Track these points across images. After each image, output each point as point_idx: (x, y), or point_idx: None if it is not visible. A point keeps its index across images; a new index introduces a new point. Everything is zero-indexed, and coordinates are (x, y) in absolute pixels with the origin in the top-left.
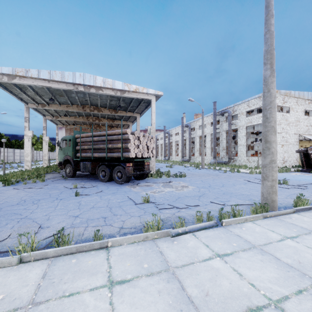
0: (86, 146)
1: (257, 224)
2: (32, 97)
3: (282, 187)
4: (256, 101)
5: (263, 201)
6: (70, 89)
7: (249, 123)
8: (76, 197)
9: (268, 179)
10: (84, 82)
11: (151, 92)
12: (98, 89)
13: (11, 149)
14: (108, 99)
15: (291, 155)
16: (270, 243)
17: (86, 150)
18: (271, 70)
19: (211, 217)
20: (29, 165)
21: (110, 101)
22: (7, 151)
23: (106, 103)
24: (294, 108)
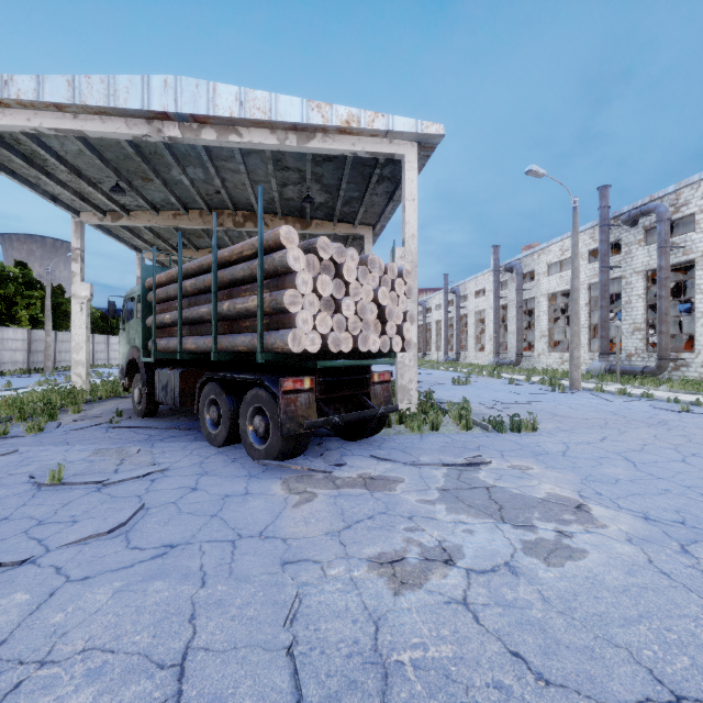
0: (168, 314)
1: None
2: (78, 189)
3: None
4: None
5: None
6: (141, 138)
7: None
8: None
9: None
10: (176, 105)
11: (403, 128)
12: (226, 130)
13: (103, 336)
14: (271, 175)
15: None
16: None
17: (171, 328)
18: None
19: None
20: (82, 373)
21: (281, 186)
22: (93, 340)
23: (272, 197)
24: None
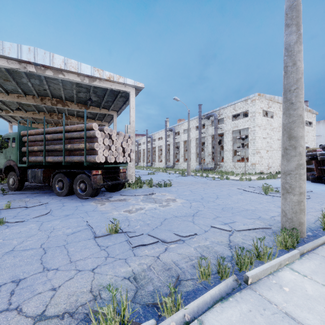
0: (36, 147)
1: (300, 274)
2: None
3: None
4: (242, 104)
5: (287, 224)
6: (14, 69)
7: (235, 127)
8: None
9: (294, 192)
10: (35, 59)
11: (130, 83)
12: (57, 72)
13: None
14: (74, 89)
15: (275, 161)
16: None
17: (36, 152)
18: (297, 34)
19: (227, 267)
20: None
21: (78, 92)
22: None
23: (72, 95)
24: (277, 113)
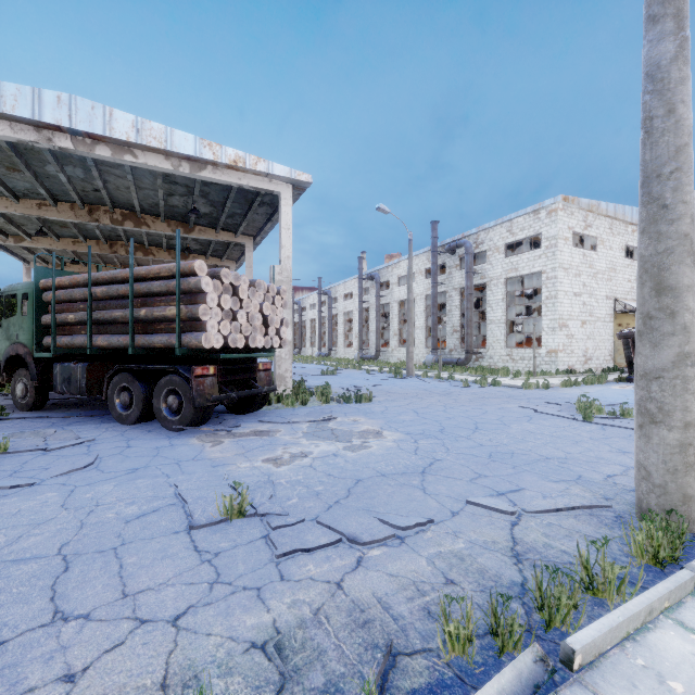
0: (72, 314)
1: None
2: None
3: (630, 429)
4: (528, 220)
5: (651, 498)
6: (26, 142)
7: (512, 270)
8: None
9: (671, 422)
10: (71, 121)
11: (281, 173)
12: (121, 150)
13: None
14: (159, 187)
15: (601, 344)
16: None
17: (72, 326)
18: (678, 38)
19: (516, 623)
20: None
21: (167, 195)
22: None
23: (156, 202)
24: (605, 240)
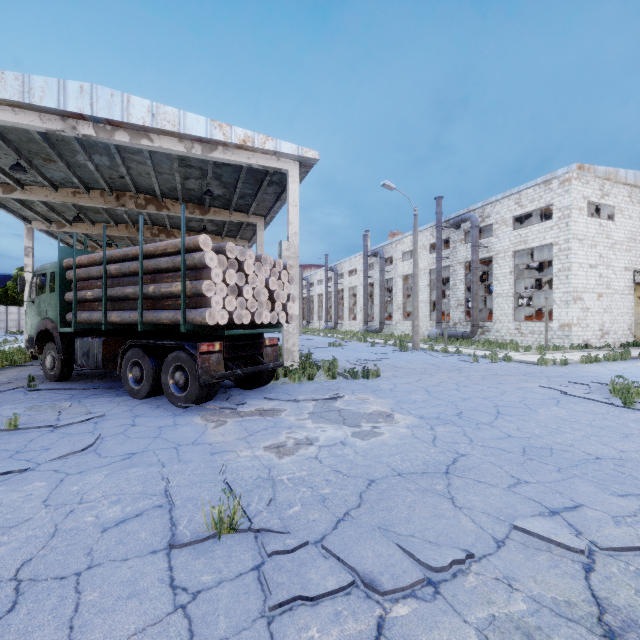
0: (90, 291)
1: None
2: None
3: None
4: (539, 191)
5: None
6: (54, 132)
7: (521, 243)
8: None
9: None
10: (92, 109)
11: (288, 151)
12: (139, 134)
13: None
14: (176, 171)
15: (619, 318)
16: None
17: (91, 303)
18: None
19: None
20: None
21: (184, 179)
22: None
23: (175, 186)
24: (624, 209)
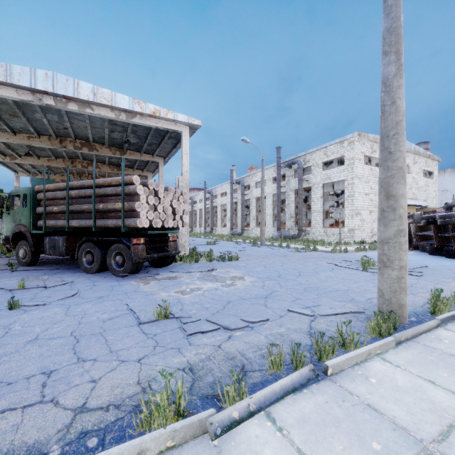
0: (56, 207)
1: (392, 365)
2: None
3: None
4: (337, 147)
5: (384, 306)
6: (26, 101)
7: (327, 179)
8: (10, 312)
9: (393, 266)
10: (54, 88)
11: (182, 120)
12: (84, 105)
13: None
14: (106, 127)
15: None
16: (450, 426)
17: (56, 214)
18: (397, 64)
19: (303, 356)
20: None
21: (110, 132)
22: None
23: (103, 136)
24: None
